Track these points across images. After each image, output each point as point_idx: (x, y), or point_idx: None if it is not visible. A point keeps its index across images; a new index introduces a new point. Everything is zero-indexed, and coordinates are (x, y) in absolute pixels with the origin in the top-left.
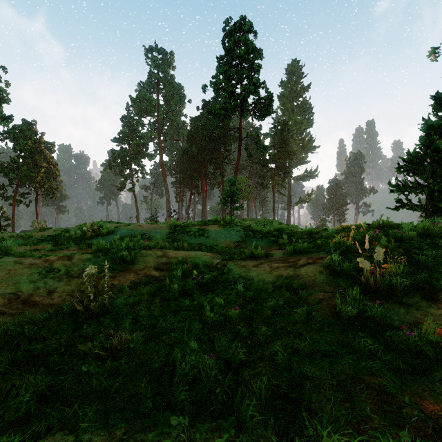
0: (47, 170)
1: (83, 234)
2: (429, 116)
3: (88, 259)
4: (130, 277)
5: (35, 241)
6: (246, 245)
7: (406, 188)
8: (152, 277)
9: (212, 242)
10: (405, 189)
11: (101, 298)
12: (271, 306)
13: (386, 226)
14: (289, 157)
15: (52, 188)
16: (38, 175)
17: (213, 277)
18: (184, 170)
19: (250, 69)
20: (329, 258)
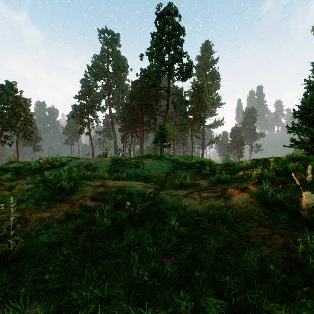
0: (25, 119)
1: (42, 166)
2: (309, 78)
3: (28, 189)
4: (64, 208)
5: (0, 172)
6: (175, 175)
7: (300, 130)
8: (87, 207)
9: (146, 172)
10: (300, 130)
11: (2, 245)
12: (211, 249)
13: (299, 158)
14: (203, 110)
15: (29, 132)
16: (17, 122)
17: (145, 208)
18: (127, 119)
19: (175, 43)
20: (258, 189)
